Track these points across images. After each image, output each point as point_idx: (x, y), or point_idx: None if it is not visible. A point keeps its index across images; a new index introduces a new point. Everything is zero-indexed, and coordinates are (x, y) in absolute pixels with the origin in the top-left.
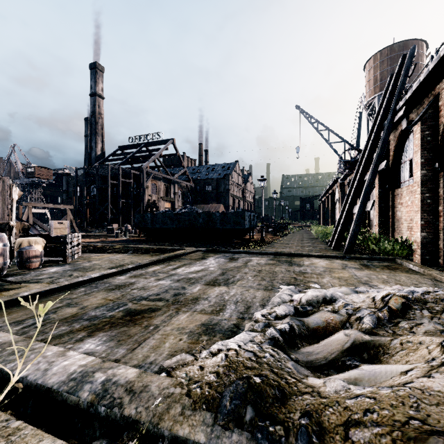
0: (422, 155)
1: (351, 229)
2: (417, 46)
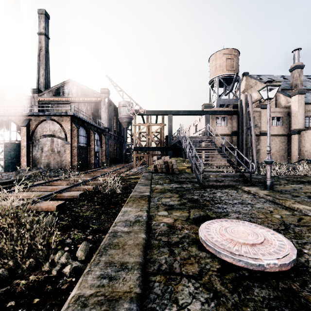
0: None
1: None
2: None
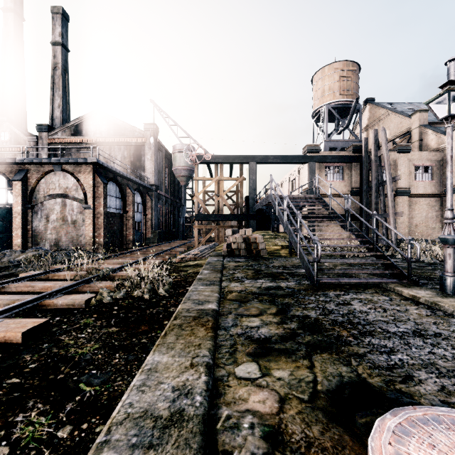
0: None
1: None
2: None
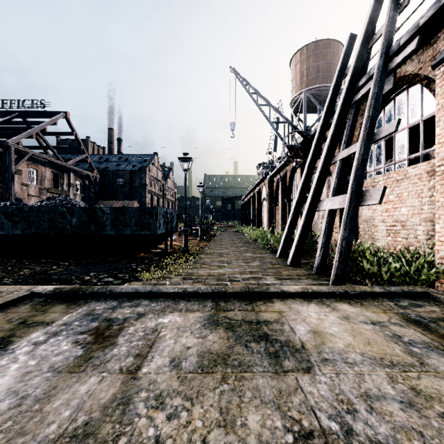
0: None
1: (340, 237)
2: (338, 48)
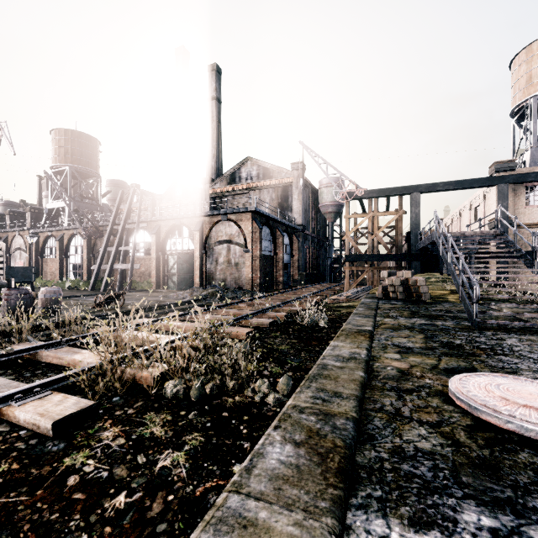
0: (156, 247)
1: (129, 278)
2: (97, 144)
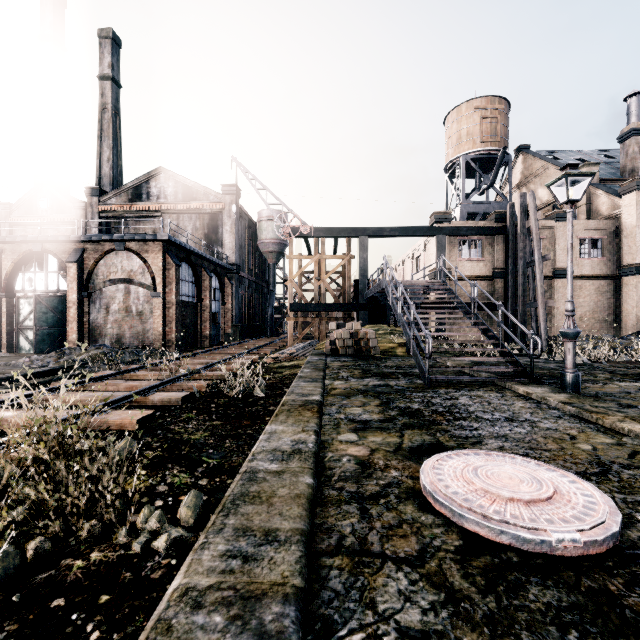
0: None
1: None
2: None
